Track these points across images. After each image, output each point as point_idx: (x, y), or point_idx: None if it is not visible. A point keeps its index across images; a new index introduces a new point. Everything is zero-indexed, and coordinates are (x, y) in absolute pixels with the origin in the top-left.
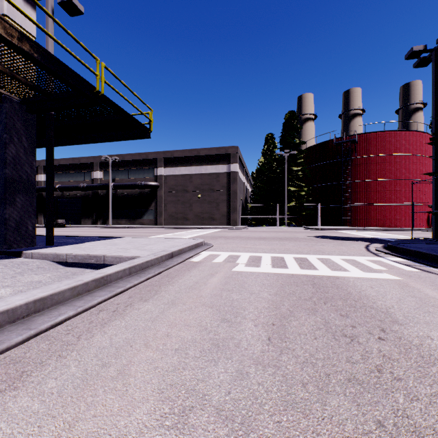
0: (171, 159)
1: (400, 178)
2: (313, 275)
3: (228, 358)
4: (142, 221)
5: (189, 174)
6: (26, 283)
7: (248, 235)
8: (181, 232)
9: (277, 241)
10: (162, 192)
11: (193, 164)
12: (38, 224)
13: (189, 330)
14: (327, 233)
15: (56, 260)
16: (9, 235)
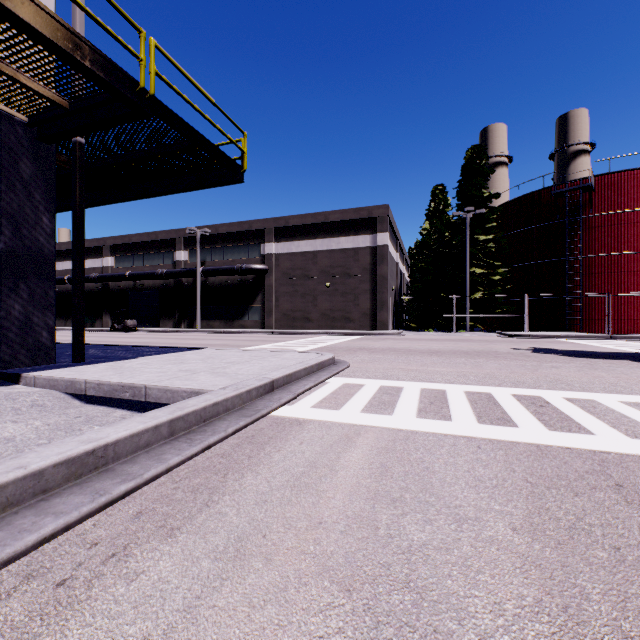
0: (285, 230)
1: None
2: (594, 451)
3: None
4: (242, 323)
5: (313, 252)
6: None
7: (408, 347)
8: (298, 340)
9: (463, 359)
10: (272, 280)
11: (318, 236)
12: (104, 327)
13: None
14: (546, 344)
15: (70, 391)
16: (7, 346)
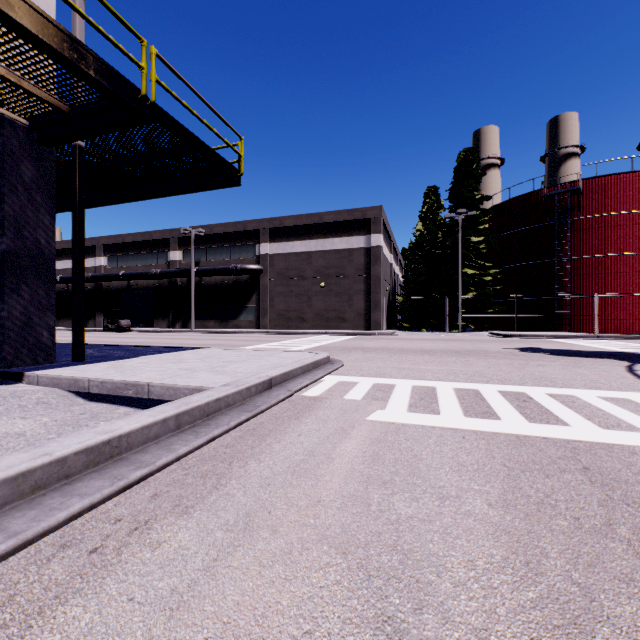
0: (280, 230)
1: None
2: (568, 440)
3: None
4: (237, 323)
5: (307, 252)
6: None
7: (401, 346)
8: (293, 340)
9: (454, 358)
10: (267, 280)
11: (313, 236)
12: (97, 327)
13: None
14: (535, 343)
15: (73, 389)
16: (9, 345)
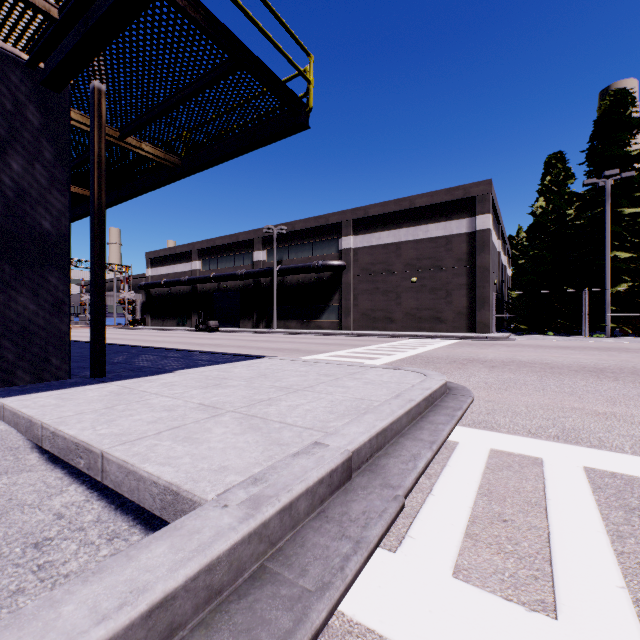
0: (364, 221)
1: None
2: None
3: None
4: (319, 323)
5: (396, 243)
6: None
7: (540, 358)
8: (380, 344)
9: None
10: (350, 276)
11: (402, 225)
12: (192, 327)
13: None
14: None
15: (29, 436)
16: (0, 356)
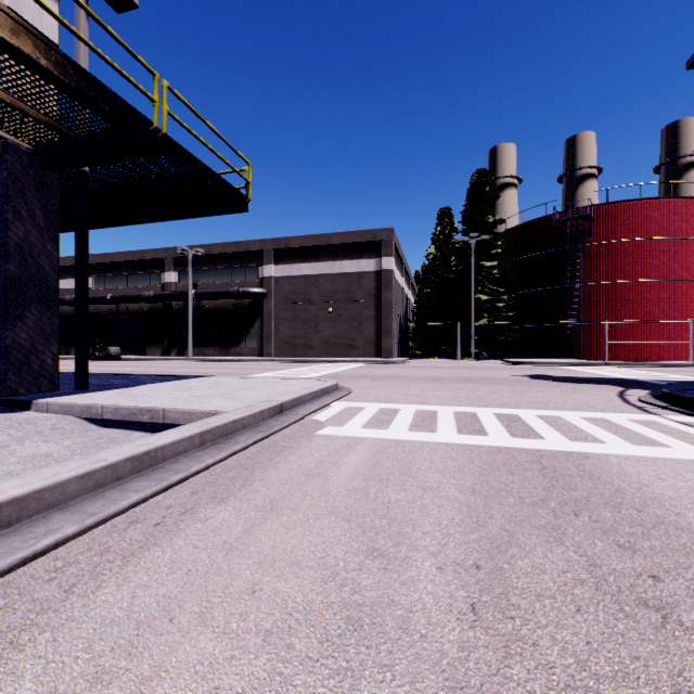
0: (285, 251)
1: (668, 278)
2: (538, 450)
3: (383, 667)
4: (239, 350)
5: (315, 275)
6: (23, 458)
7: (411, 374)
8: (300, 368)
9: (461, 385)
10: (271, 304)
11: (320, 259)
12: None
13: (299, 577)
14: (544, 371)
15: (86, 416)
16: (14, 373)
